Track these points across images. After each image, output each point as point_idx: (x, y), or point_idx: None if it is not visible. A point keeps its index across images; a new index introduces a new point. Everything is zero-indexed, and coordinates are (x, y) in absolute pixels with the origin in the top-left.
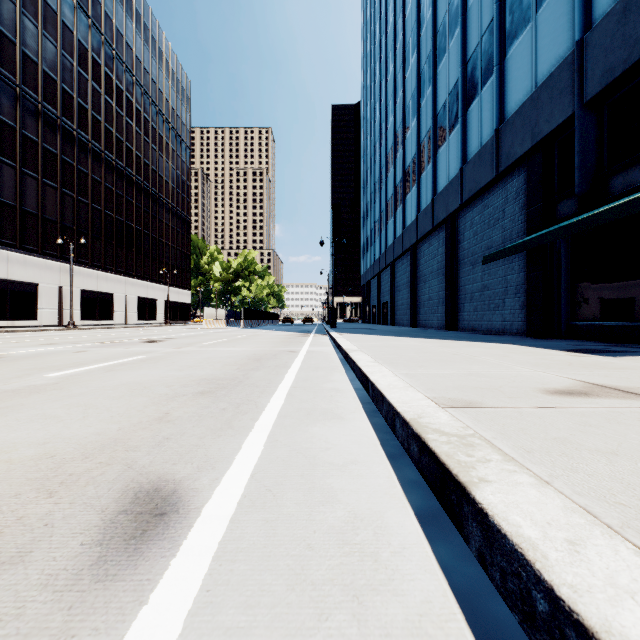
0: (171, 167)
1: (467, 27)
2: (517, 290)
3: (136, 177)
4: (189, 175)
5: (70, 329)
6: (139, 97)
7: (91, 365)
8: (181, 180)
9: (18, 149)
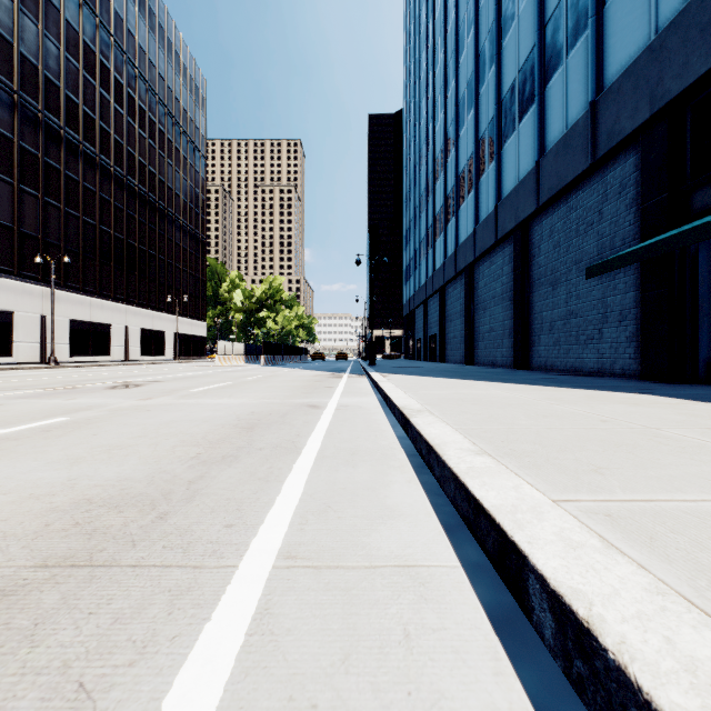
0: (182, 178)
1: None
2: (622, 316)
3: (139, 188)
4: (204, 188)
5: (50, 367)
6: (143, 94)
7: None
8: (195, 193)
9: None
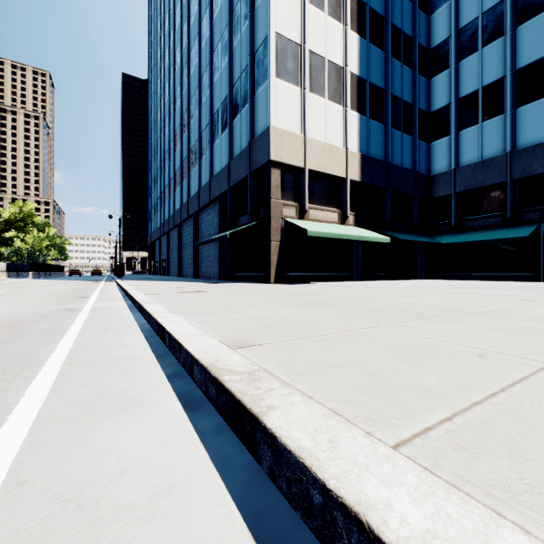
0: None
1: (202, 114)
2: (218, 258)
3: None
4: None
5: None
6: None
7: None
8: None
9: None
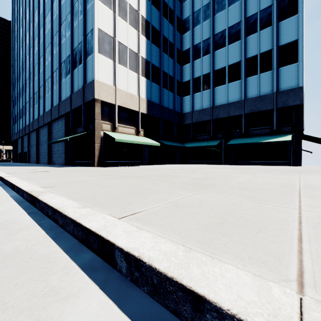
0: None
1: (53, 61)
2: (64, 152)
3: None
4: None
5: None
6: None
7: None
8: None
9: None
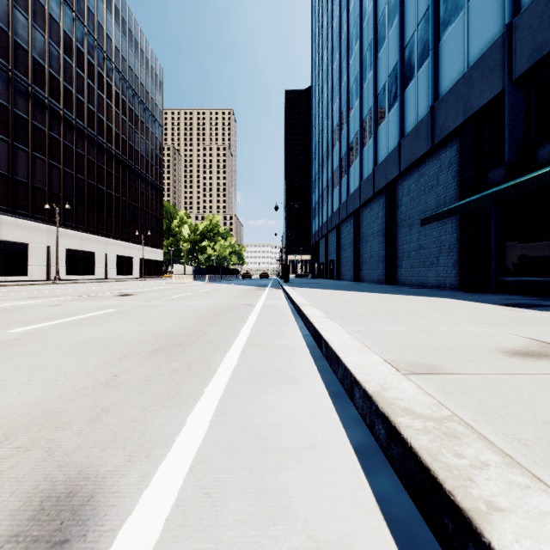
0: (146, 142)
1: (405, 17)
2: (450, 249)
3: (115, 151)
4: (161, 150)
5: (56, 283)
6: (118, 81)
7: (60, 319)
8: (154, 154)
9: (10, 126)
